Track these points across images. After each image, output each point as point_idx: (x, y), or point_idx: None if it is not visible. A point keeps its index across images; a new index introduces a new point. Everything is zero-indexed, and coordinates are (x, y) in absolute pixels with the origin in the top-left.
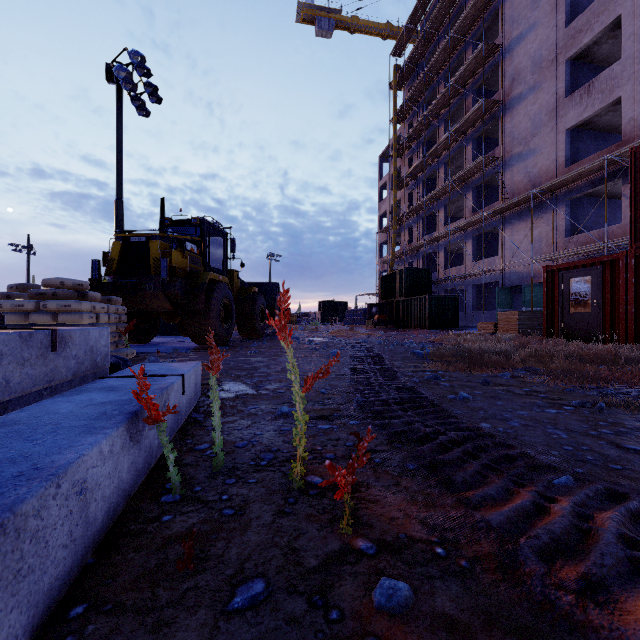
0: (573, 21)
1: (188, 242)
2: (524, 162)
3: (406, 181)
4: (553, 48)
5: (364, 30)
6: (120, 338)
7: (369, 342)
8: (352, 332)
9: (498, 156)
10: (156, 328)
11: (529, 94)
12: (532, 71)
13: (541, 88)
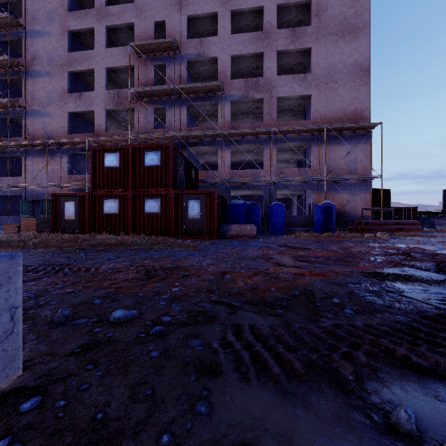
0: (72, 52)
1: None
2: (42, 118)
3: None
4: (61, 58)
5: None
6: None
7: None
8: None
9: (22, 104)
10: None
11: (46, 76)
12: (48, 62)
13: (54, 77)
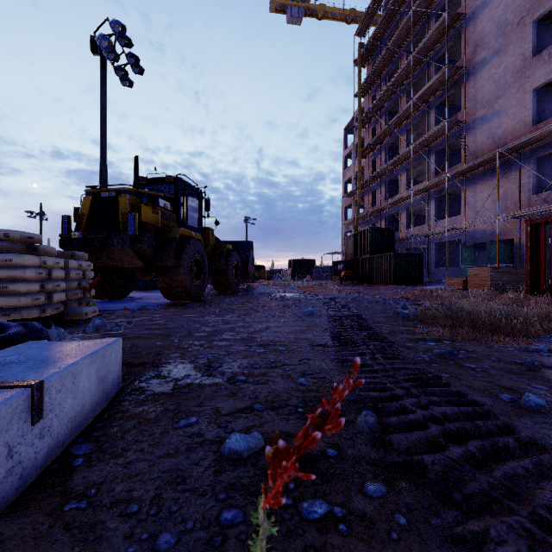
0: None
1: (161, 199)
2: (488, 124)
3: (369, 149)
4: (519, 10)
5: (330, 16)
6: (84, 295)
7: (341, 298)
8: (321, 287)
9: (461, 120)
10: (132, 284)
11: (493, 58)
12: (496, 35)
13: (506, 51)
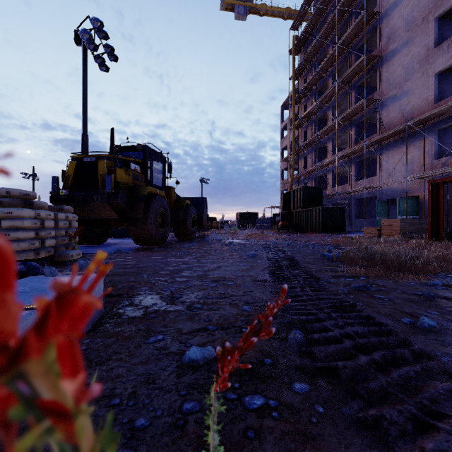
0: None
1: (132, 163)
2: (398, 102)
3: (302, 122)
4: (423, 10)
5: (270, 13)
6: (70, 241)
7: (278, 244)
8: (263, 235)
9: (376, 99)
10: (108, 232)
11: (403, 48)
12: (405, 30)
13: (413, 42)
